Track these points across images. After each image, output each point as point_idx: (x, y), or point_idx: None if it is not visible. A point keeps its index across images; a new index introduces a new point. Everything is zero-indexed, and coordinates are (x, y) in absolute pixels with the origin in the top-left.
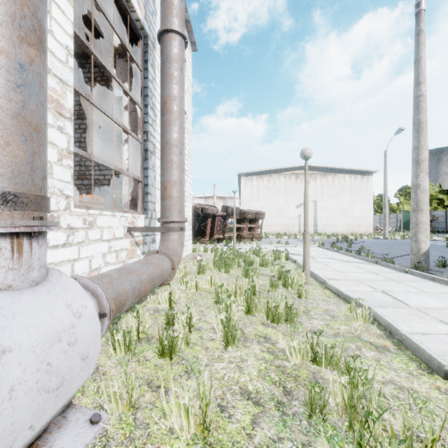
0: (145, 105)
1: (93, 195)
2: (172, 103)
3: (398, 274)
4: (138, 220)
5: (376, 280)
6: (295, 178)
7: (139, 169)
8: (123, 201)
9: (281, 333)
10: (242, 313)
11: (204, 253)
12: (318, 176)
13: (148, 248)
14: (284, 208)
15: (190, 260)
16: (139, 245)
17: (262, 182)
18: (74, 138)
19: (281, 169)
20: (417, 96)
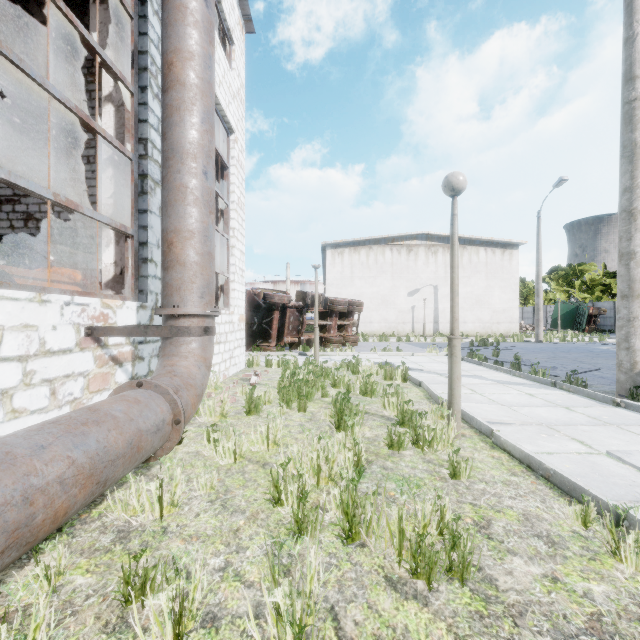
0: (141, 87)
1: (61, 268)
2: (185, 66)
3: (605, 409)
4: (119, 313)
5: (577, 423)
6: (406, 252)
7: (128, 212)
8: (103, 277)
9: (445, 628)
10: (334, 535)
11: (265, 370)
12: (440, 249)
13: (146, 367)
14: (390, 296)
15: (239, 383)
16: (123, 363)
17: (357, 257)
18: (40, 173)
19: (386, 239)
20: (630, 101)
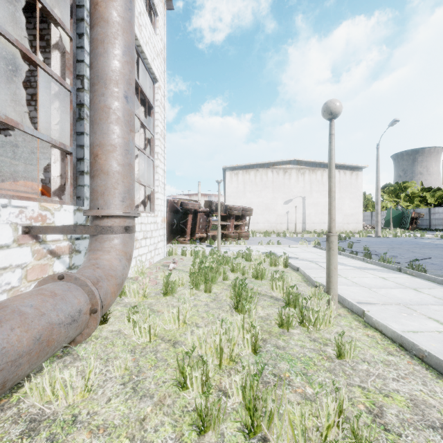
0: (78, 34)
1: (26, 182)
2: (108, 6)
3: None
4: (57, 214)
5: (428, 303)
6: (282, 173)
7: (68, 134)
8: (52, 187)
9: None
10: (236, 426)
11: (181, 258)
12: (307, 171)
13: (82, 258)
14: (272, 204)
15: (161, 269)
16: (60, 255)
17: (248, 177)
18: (15, 112)
19: (269, 163)
20: None
